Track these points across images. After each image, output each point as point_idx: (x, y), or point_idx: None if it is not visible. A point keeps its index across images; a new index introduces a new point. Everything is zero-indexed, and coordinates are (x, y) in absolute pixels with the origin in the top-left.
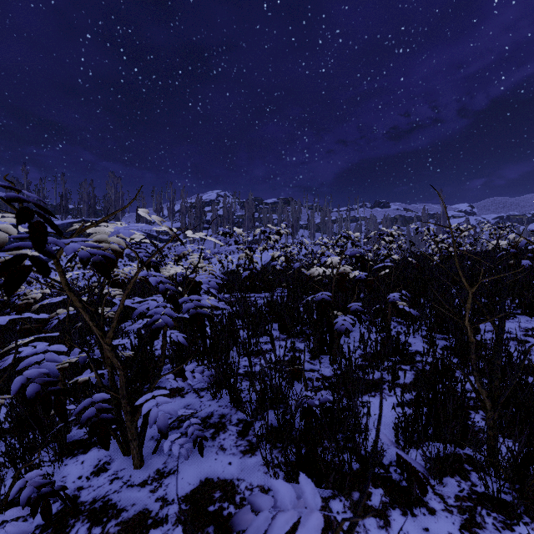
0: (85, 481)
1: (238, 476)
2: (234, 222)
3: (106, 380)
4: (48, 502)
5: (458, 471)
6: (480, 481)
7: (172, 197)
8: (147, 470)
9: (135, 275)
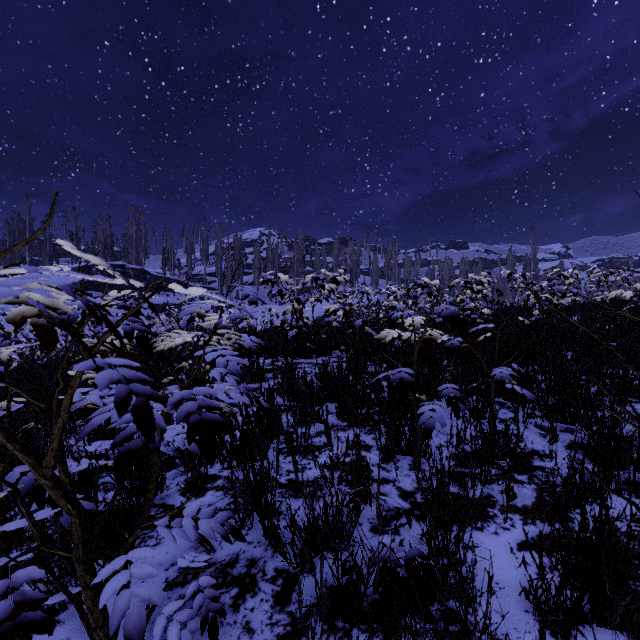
0: None
1: None
2: (280, 266)
3: None
4: None
5: None
6: None
7: (205, 236)
8: None
9: None
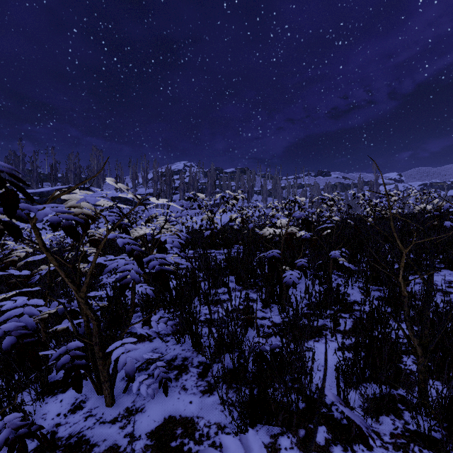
0: (63, 418)
1: (197, 414)
2: (198, 188)
3: (83, 327)
4: (24, 443)
5: (392, 410)
6: (412, 420)
7: (145, 167)
8: (117, 408)
9: (105, 237)
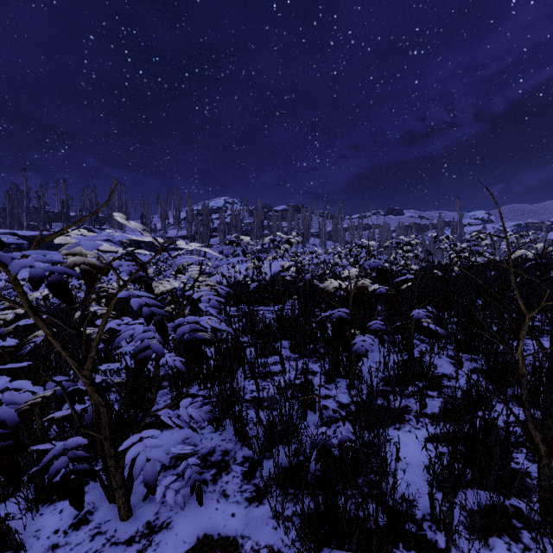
0: (62, 537)
1: (242, 533)
2: (242, 230)
3: (91, 412)
4: None
5: (506, 528)
6: (536, 545)
7: (178, 204)
8: (135, 522)
9: (116, 295)
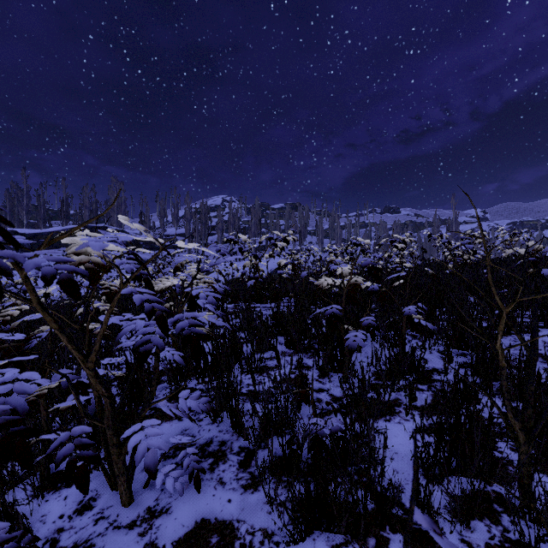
0: (67, 521)
1: (238, 517)
2: (239, 228)
3: (94, 404)
4: None
5: (487, 512)
6: (513, 527)
7: (176, 202)
8: (136, 508)
9: (119, 292)
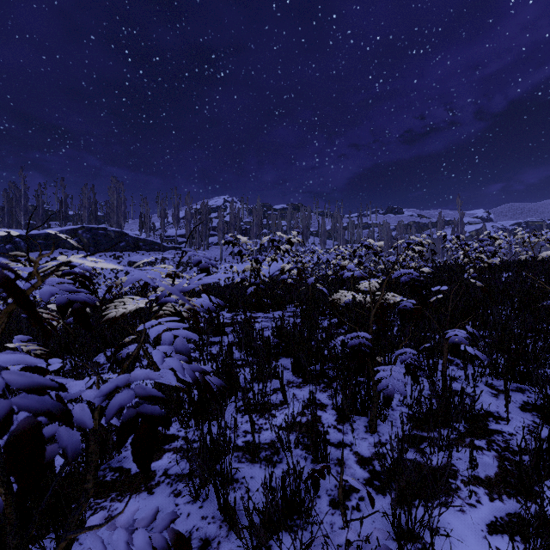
0: None
1: None
2: (241, 229)
3: None
4: None
5: None
6: None
7: (176, 202)
8: None
9: None
